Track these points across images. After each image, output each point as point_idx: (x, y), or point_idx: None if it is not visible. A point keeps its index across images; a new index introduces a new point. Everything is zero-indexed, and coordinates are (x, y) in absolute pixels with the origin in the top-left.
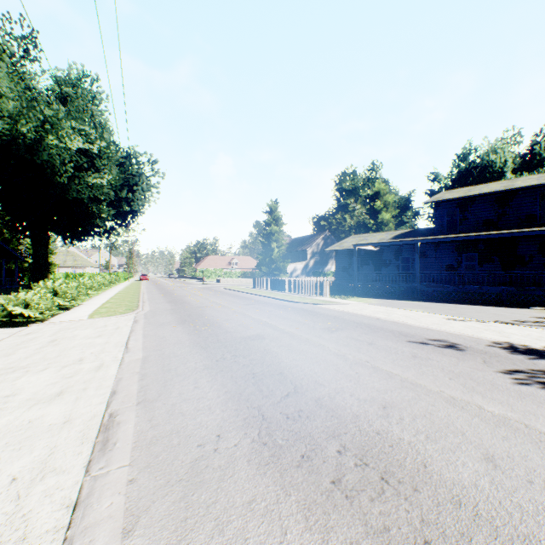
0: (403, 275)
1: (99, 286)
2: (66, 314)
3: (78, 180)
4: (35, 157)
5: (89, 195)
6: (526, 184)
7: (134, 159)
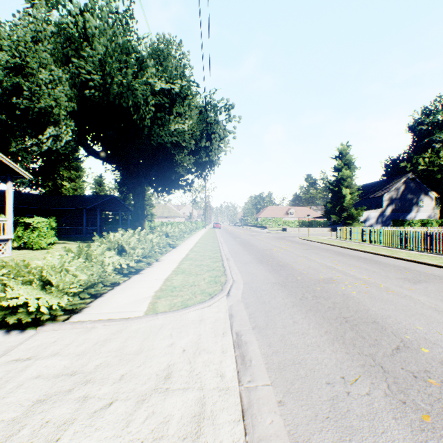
0: None
1: (180, 235)
2: (124, 288)
3: (160, 123)
4: (121, 101)
5: (172, 142)
6: None
7: (212, 109)
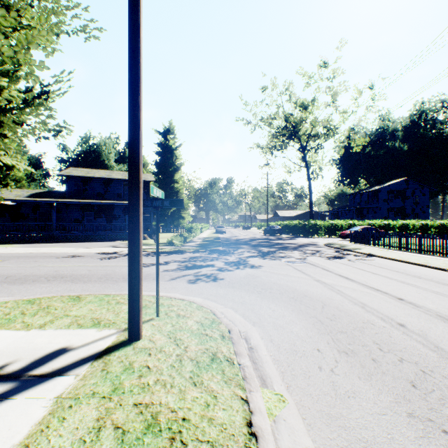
0: (41, 226)
1: None
2: None
3: None
4: None
5: None
6: (118, 177)
7: None
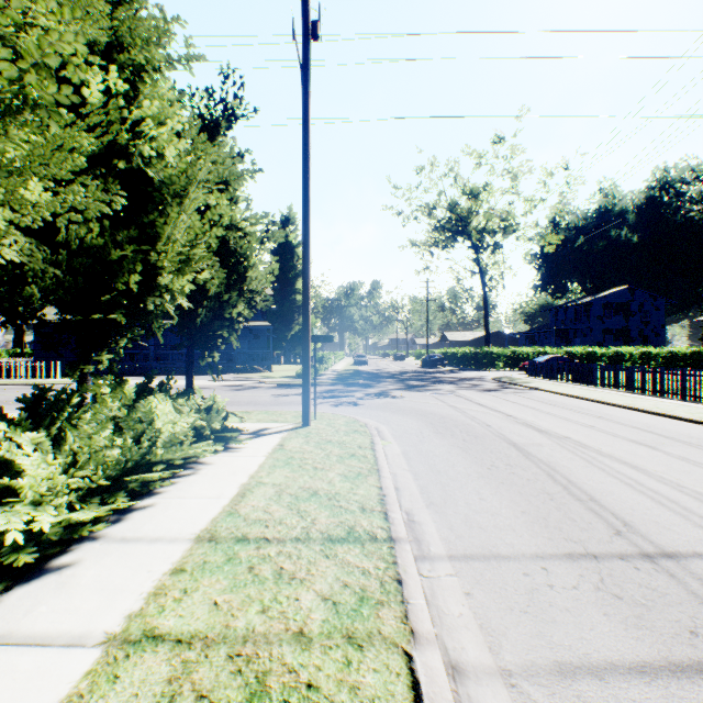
0: (131, 354)
1: None
2: None
3: None
4: None
5: None
6: None
7: None
